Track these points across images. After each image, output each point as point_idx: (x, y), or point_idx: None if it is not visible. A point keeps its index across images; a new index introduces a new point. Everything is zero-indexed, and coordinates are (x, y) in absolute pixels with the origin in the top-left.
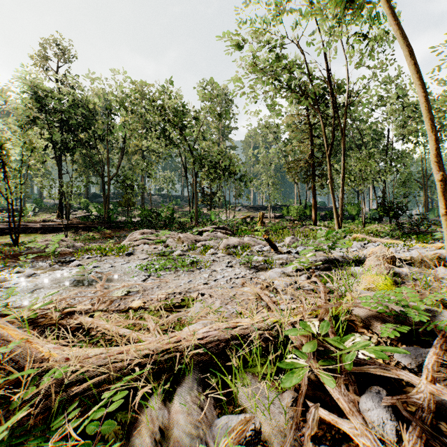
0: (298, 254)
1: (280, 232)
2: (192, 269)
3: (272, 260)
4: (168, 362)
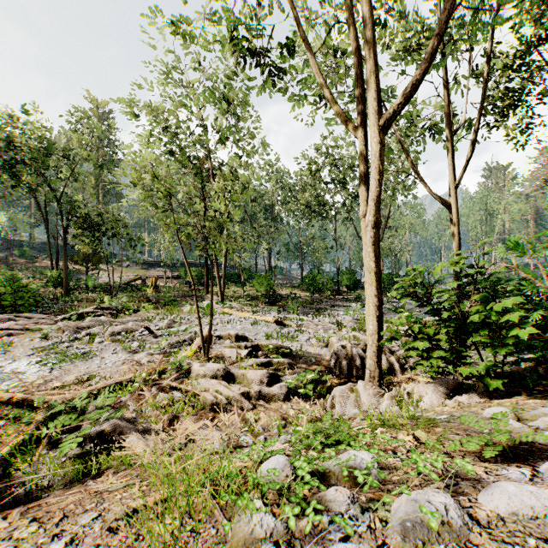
0: (168, 335)
1: (166, 309)
2: (86, 359)
3: (146, 344)
4: (94, 393)
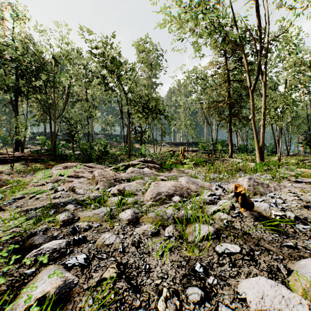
0: (307, 225)
1: (210, 166)
2: None
3: None
4: None
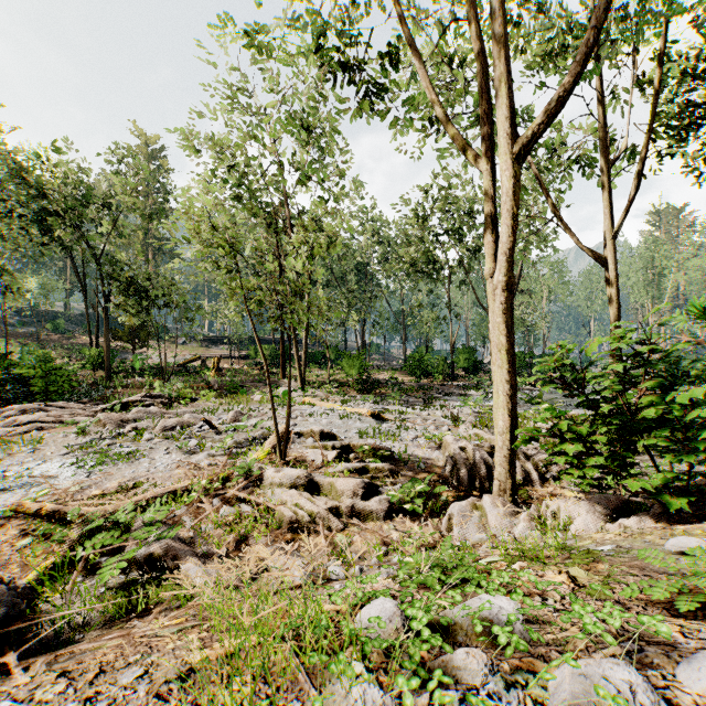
0: (234, 432)
1: (232, 397)
2: (131, 461)
3: (206, 442)
4: (141, 505)
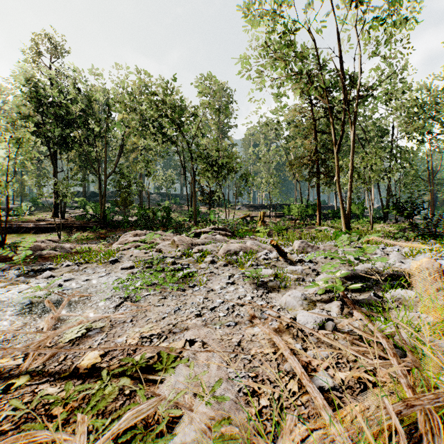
0: (312, 263)
1: (284, 234)
2: (183, 288)
3: (283, 273)
4: None
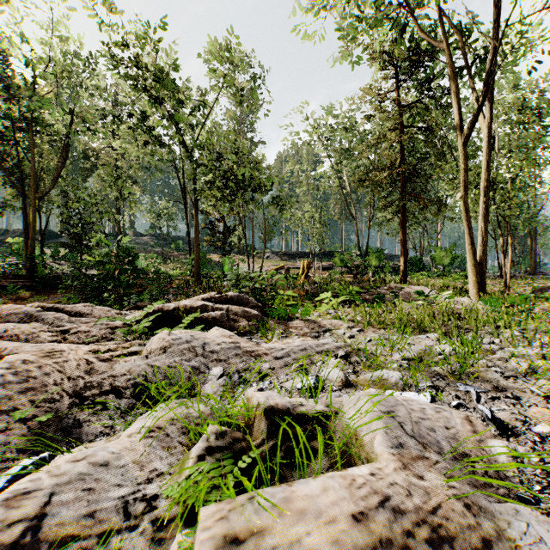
0: None
1: (387, 310)
2: None
3: None
4: None
